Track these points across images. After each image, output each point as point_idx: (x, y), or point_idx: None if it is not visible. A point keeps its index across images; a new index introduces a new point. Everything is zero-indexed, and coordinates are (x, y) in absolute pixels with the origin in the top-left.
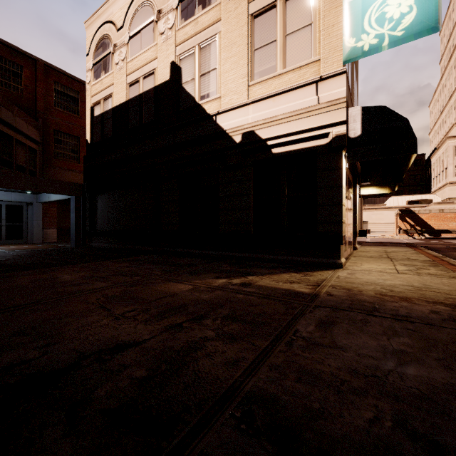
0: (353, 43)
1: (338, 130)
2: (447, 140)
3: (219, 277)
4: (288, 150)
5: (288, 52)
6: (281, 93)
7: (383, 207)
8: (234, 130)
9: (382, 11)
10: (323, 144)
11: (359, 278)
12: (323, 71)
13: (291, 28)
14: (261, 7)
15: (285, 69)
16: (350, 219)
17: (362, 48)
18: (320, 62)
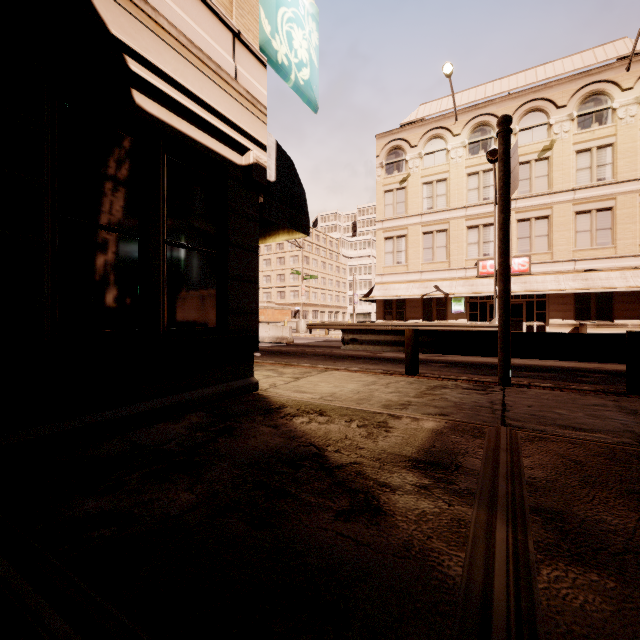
0: (269, 32)
1: (260, 155)
2: None
3: (359, 510)
4: (178, 128)
5: None
6: None
7: None
8: None
9: (291, 31)
10: (237, 163)
11: (331, 393)
12: (237, 25)
13: None
14: None
15: None
16: None
17: (276, 53)
18: (234, 1)
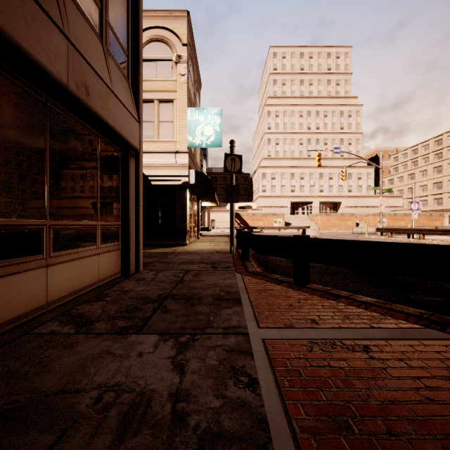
0: (191, 140)
1: (185, 179)
2: (259, 169)
3: None
4: (161, 184)
5: (161, 131)
6: (157, 152)
7: (224, 210)
8: None
9: (203, 130)
10: (179, 184)
11: (192, 247)
12: (179, 148)
13: (162, 119)
14: (144, 98)
15: (159, 139)
16: (195, 220)
17: (195, 143)
18: (177, 143)
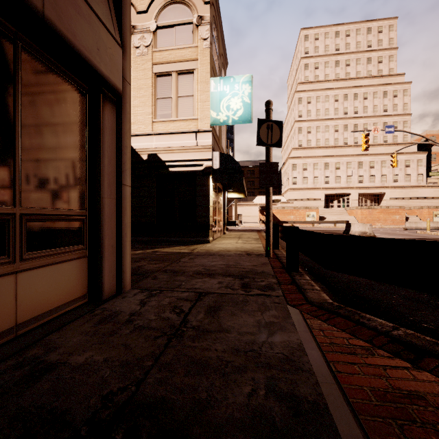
0: (215, 116)
1: (208, 163)
2: (289, 159)
3: (137, 250)
4: (180, 170)
5: (180, 108)
6: (175, 133)
7: (252, 204)
8: (142, 150)
9: (229, 103)
10: (200, 170)
11: (216, 246)
12: (200, 127)
13: (181, 94)
14: (161, 71)
15: (177, 118)
16: (220, 214)
17: (219, 120)
18: (198, 120)
